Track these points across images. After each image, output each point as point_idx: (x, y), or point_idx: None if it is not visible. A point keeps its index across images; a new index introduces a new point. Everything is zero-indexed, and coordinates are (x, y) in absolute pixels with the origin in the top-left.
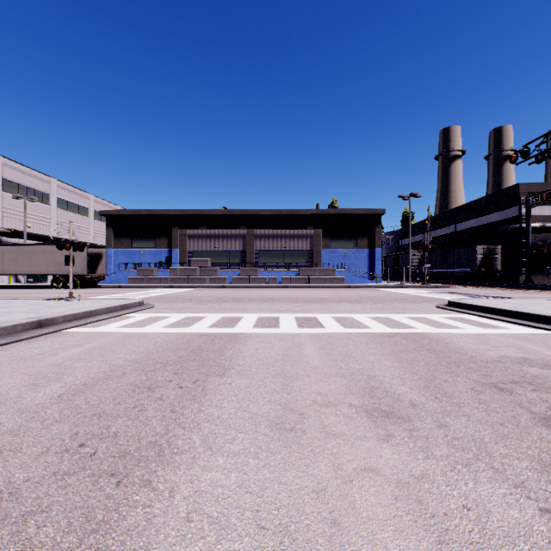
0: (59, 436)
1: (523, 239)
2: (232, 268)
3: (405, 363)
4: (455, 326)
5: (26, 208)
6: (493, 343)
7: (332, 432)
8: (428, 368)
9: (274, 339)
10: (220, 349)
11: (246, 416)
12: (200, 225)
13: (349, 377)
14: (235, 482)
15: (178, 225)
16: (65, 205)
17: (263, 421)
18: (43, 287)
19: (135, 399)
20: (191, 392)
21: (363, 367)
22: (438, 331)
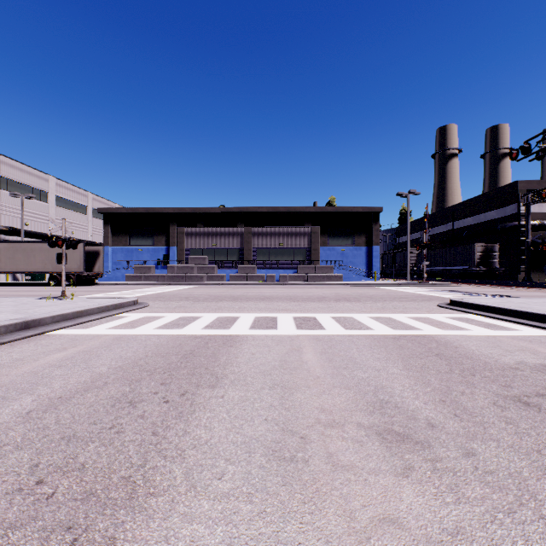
0: (15, 469)
1: (522, 237)
2: (229, 265)
3: (415, 371)
4: (461, 327)
5: (23, 206)
6: (505, 346)
7: (340, 463)
8: (440, 378)
9: (271, 342)
10: (214, 353)
11: (239, 440)
12: (197, 222)
13: (355, 388)
14: (221, 540)
15: (176, 222)
16: (63, 203)
17: (258, 447)
18: (40, 285)
19: (113, 416)
20: (178, 407)
21: (369, 375)
22: (444, 332)
